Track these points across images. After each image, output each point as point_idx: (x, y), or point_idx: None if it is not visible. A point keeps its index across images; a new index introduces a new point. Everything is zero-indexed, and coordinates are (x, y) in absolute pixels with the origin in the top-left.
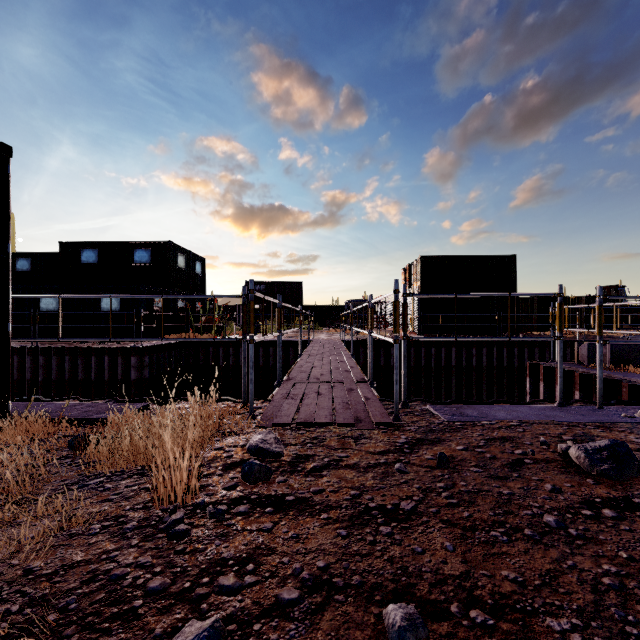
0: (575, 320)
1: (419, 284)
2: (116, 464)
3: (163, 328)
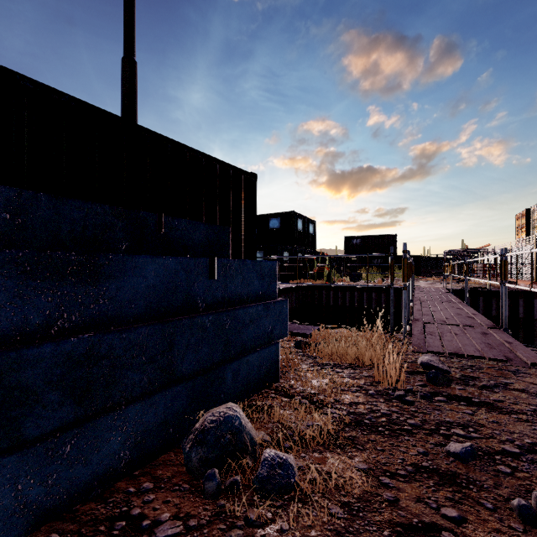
0: None
1: None
2: (331, 360)
3: (289, 275)
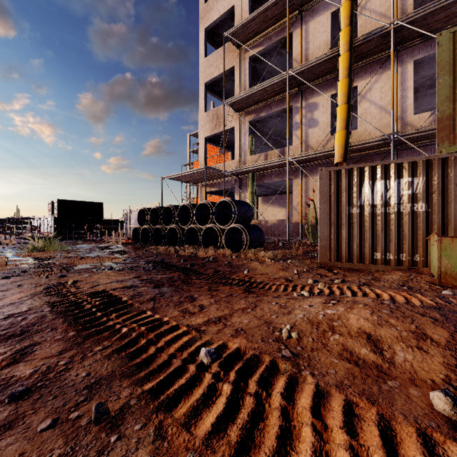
0: None
1: (57, 212)
2: None
3: None
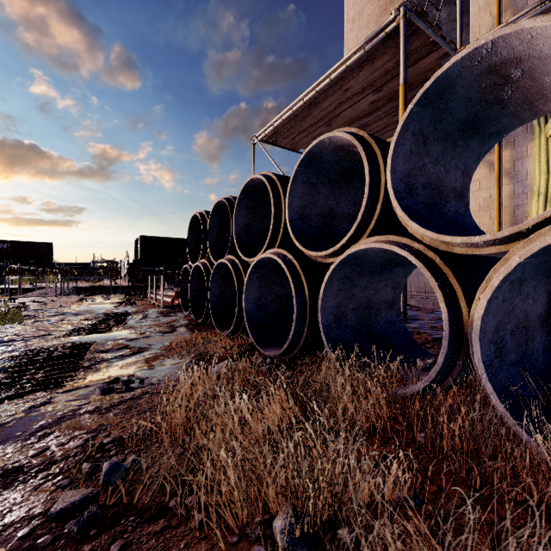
0: None
1: (140, 252)
2: None
3: None
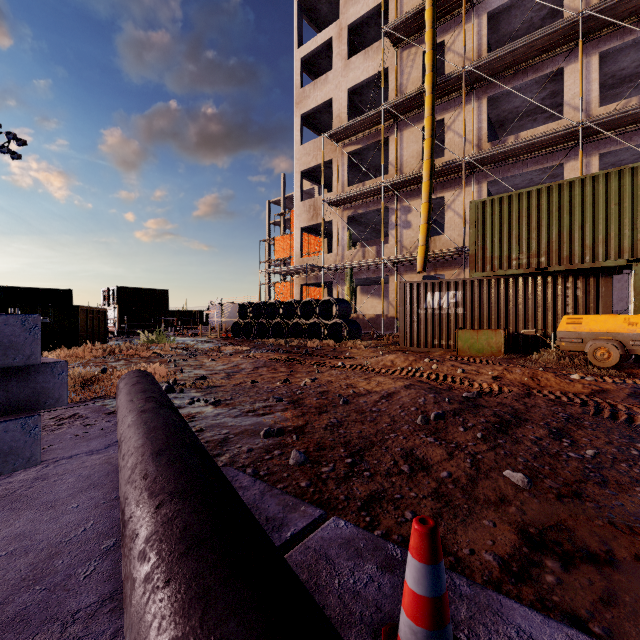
0: (196, 321)
1: (116, 301)
2: None
3: None
